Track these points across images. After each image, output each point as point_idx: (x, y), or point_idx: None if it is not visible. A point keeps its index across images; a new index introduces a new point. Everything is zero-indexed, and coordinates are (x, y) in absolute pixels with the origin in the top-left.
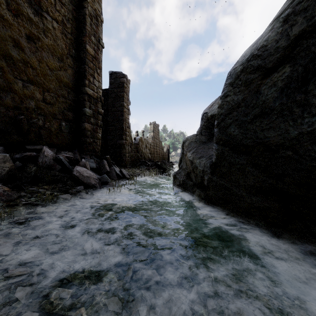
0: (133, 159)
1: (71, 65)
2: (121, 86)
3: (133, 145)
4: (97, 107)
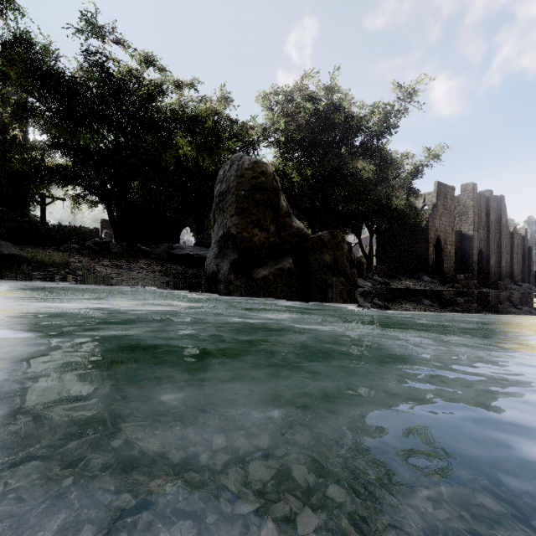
0: (532, 283)
1: (520, 260)
2: (529, 252)
3: (532, 276)
4: (526, 269)
